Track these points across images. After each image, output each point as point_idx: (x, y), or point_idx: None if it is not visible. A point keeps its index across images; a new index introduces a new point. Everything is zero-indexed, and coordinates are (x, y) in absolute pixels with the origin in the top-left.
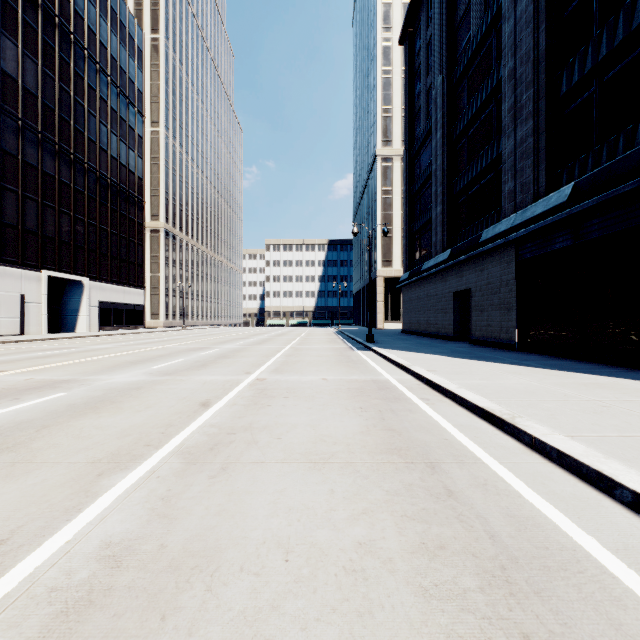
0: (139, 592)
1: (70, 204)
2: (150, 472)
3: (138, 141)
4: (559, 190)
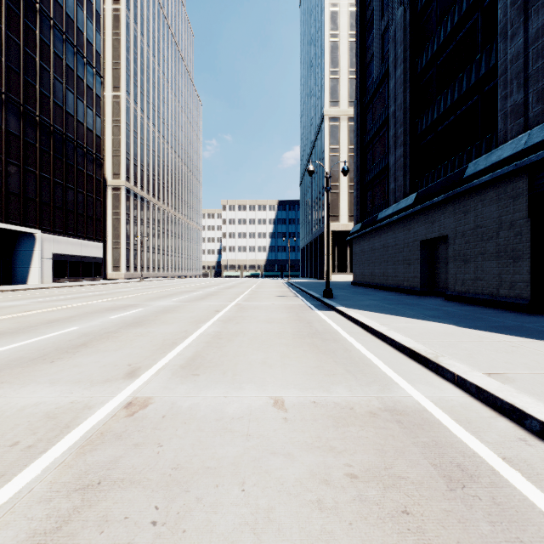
0: None
1: (19, 155)
2: None
3: (96, 101)
4: None
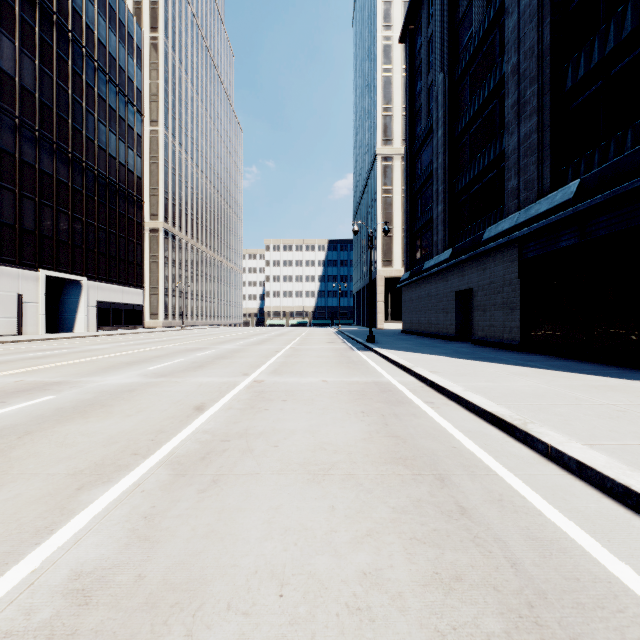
0: (107, 638)
1: (68, 203)
2: (134, 485)
3: (137, 140)
4: (564, 187)
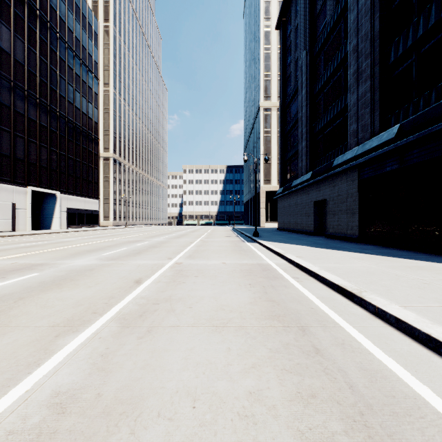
0: (77, 435)
1: (47, 140)
2: (94, 334)
3: (95, 97)
4: (389, 129)
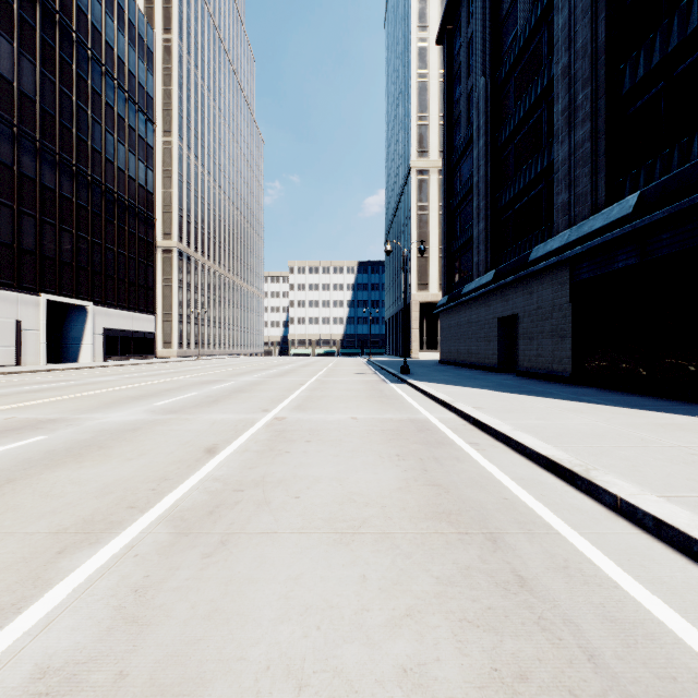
0: None
1: (72, 221)
2: (127, 548)
3: (148, 152)
4: (622, 201)
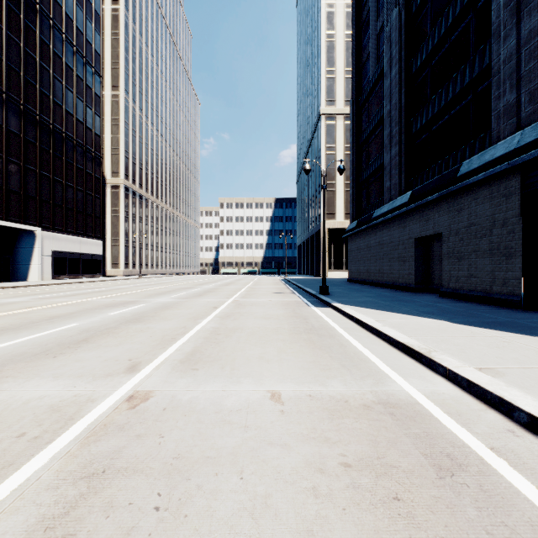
0: None
1: (20, 154)
2: None
3: (96, 100)
4: None
